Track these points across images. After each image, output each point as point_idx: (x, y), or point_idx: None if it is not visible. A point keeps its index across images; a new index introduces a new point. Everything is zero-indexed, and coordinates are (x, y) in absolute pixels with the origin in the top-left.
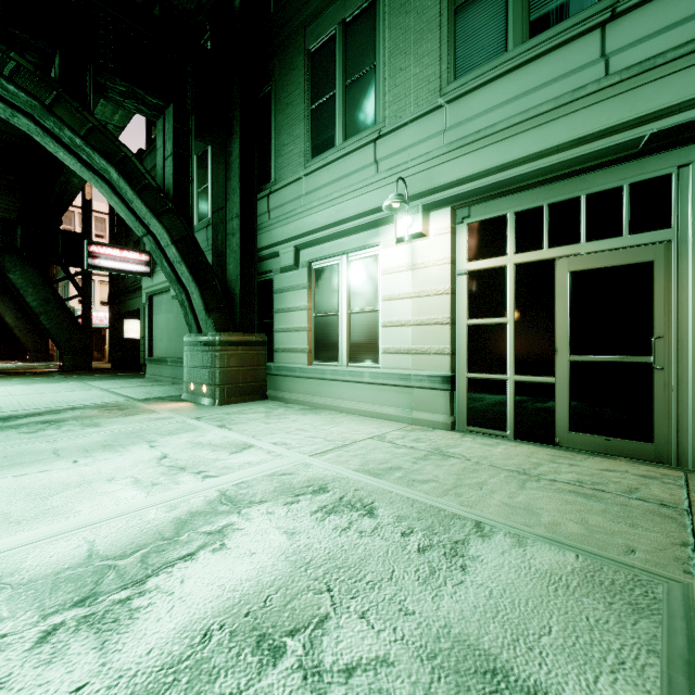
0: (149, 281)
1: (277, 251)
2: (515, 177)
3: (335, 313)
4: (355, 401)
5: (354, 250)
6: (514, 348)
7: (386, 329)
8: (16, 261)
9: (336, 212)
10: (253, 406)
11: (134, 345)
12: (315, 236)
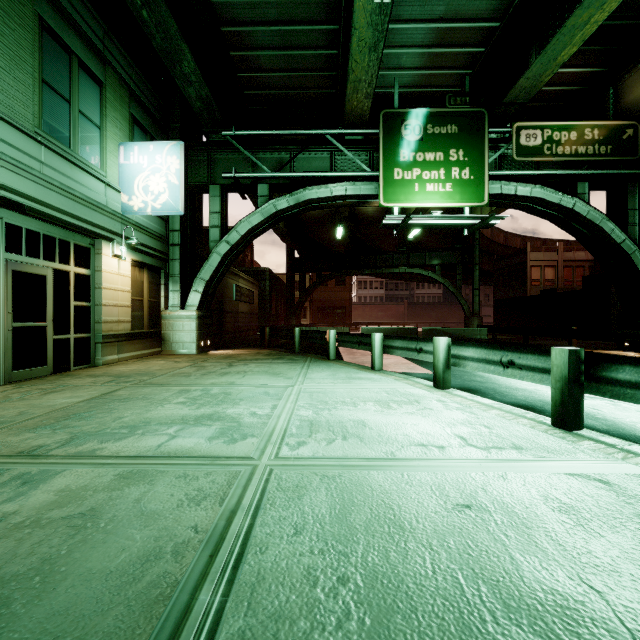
0: None
1: None
2: None
3: None
4: None
5: None
6: None
7: None
8: None
9: None
10: None
11: None
12: None
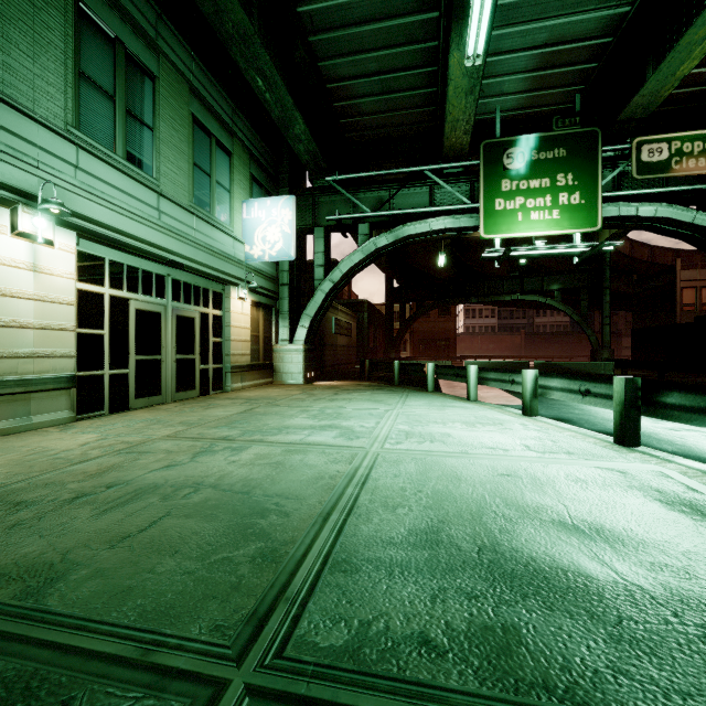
0: None
1: None
2: (124, 242)
3: None
4: None
5: None
6: (109, 352)
7: None
8: None
9: None
10: None
11: None
12: None
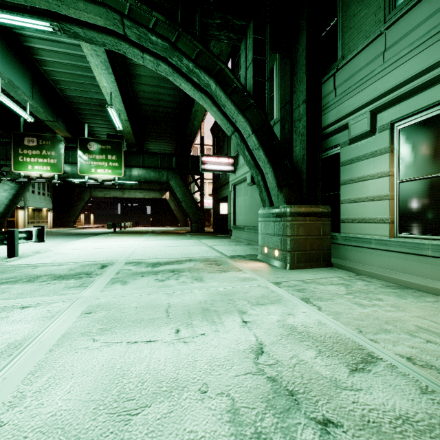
0: (233, 176)
1: (345, 123)
2: None
3: (437, 174)
4: None
5: None
6: None
7: None
8: (172, 174)
9: None
10: (323, 274)
11: (224, 218)
12: (404, 89)
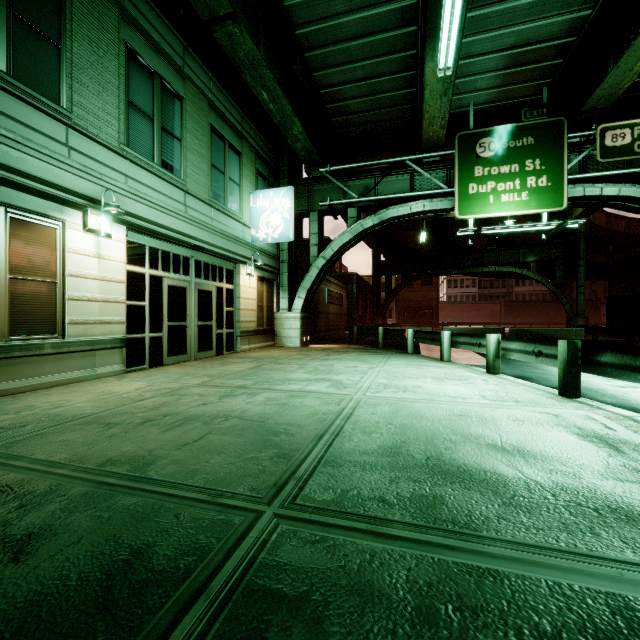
0: None
1: None
2: (160, 232)
3: None
4: (26, 377)
5: (29, 211)
6: (149, 319)
7: (73, 302)
8: None
9: (4, 152)
10: None
11: None
12: None
